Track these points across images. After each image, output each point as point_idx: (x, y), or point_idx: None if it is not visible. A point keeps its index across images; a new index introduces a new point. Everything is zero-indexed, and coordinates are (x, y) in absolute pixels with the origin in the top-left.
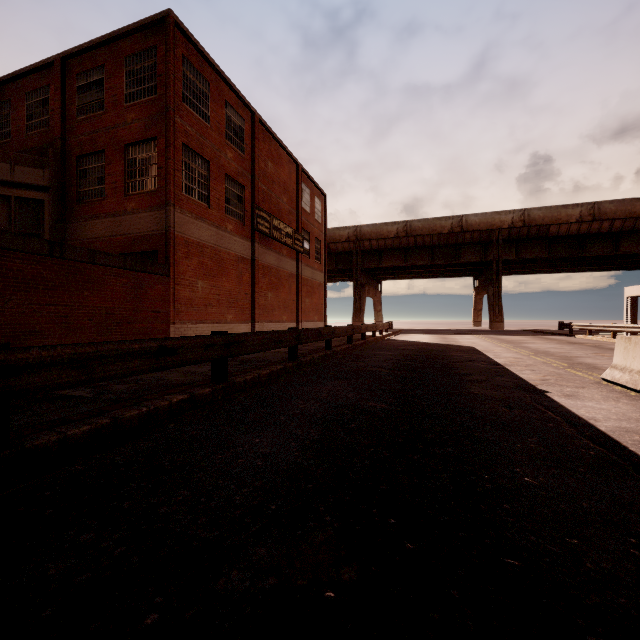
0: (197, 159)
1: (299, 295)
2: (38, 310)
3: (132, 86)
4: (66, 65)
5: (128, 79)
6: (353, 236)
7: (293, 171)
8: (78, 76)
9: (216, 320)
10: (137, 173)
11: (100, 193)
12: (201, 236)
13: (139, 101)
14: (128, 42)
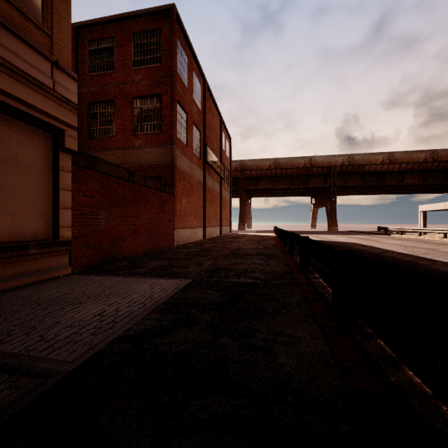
0: (182, 111)
1: (221, 208)
2: (123, 220)
3: (139, 55)
4: (78, 32)
5: (136, 49)
6: (239, 167)
7: (218, 121)
8: (90, 42)
9: (190, 226)
10: (143, 119)
11: (109, 131)
12: (184, 166)
13: (145, 66)
14: (136, 22)
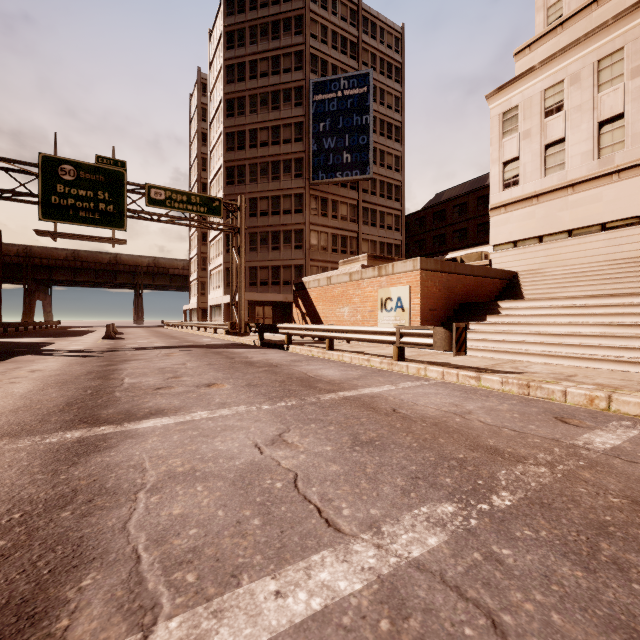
0: None
1: None
2: None
3: None
4: None
5: None
6: (23, 253)
7: None
8: None
9: None
10: None
11: None
12: None
13: None
14: None
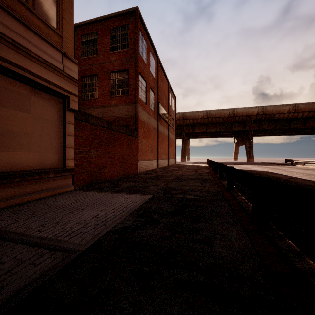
0: (142, 80)
1: (169, 146)
2: (105, 155)
3: (114, 43)
4: (74, 30)
5: (112, 39)
6: (181, 117)
7: (167, 86)
8: (82, 36)
9: (148, 159)
10: (116, 86)
11: (94, 95)
12: (144, 118)
13: (118, 51)
14: (112, 21)
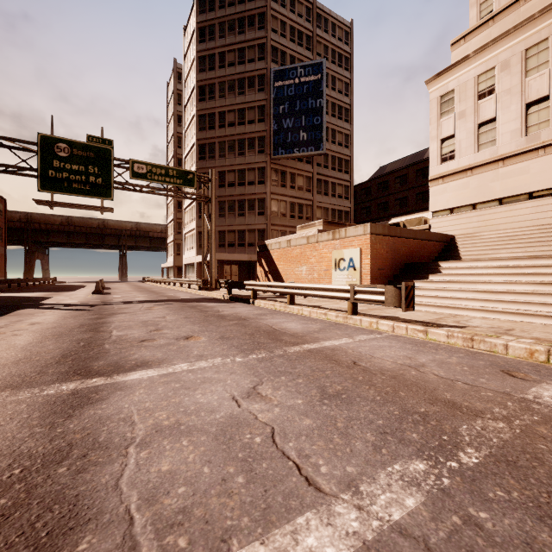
0: None
1: None
2: None
3: None
4: None
5: None
6: (25, 219)
7: None
8: None
9: None
10: None
11: None
12: None
13: None
14: None
